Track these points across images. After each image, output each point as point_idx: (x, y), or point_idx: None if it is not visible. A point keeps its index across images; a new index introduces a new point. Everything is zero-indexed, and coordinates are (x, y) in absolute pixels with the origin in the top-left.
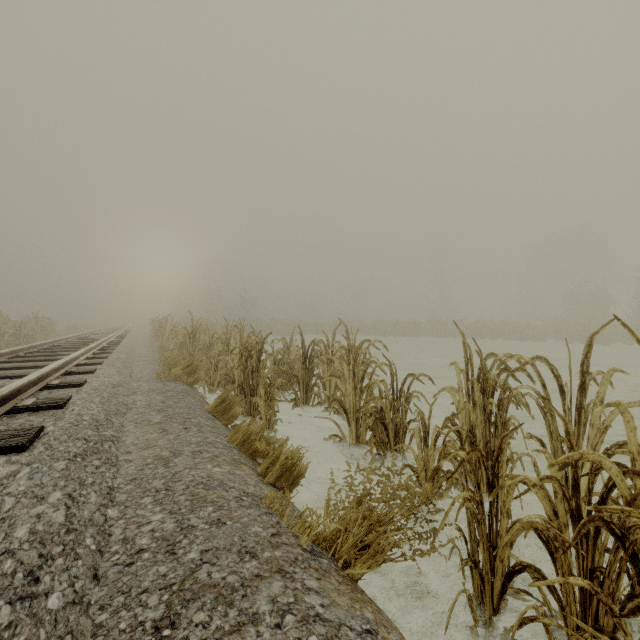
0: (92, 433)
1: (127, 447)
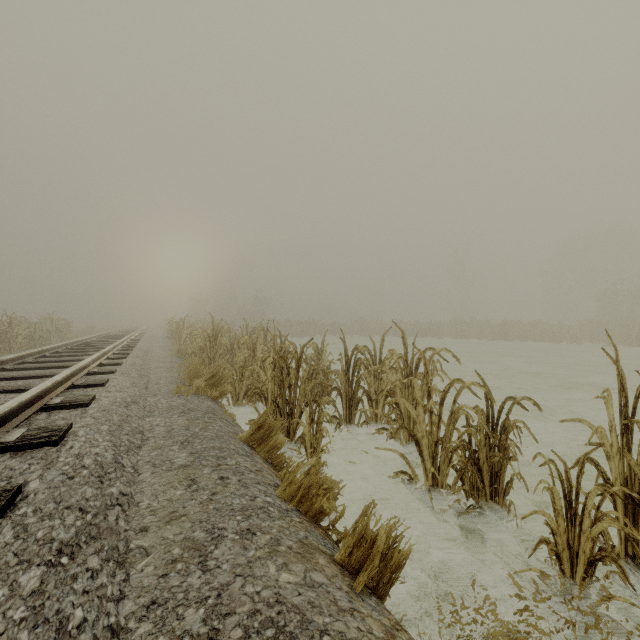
0: (92, 493)
1: (142, 517)
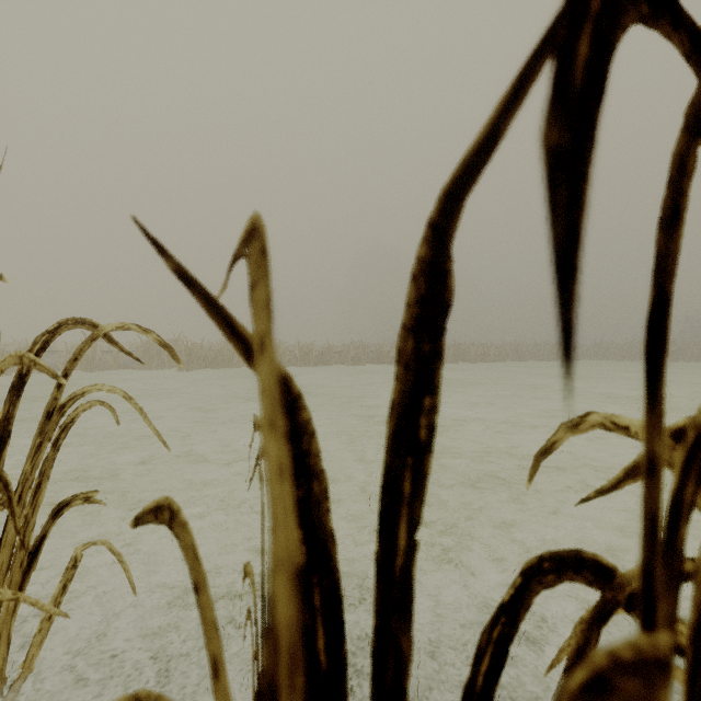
0: None
1: None
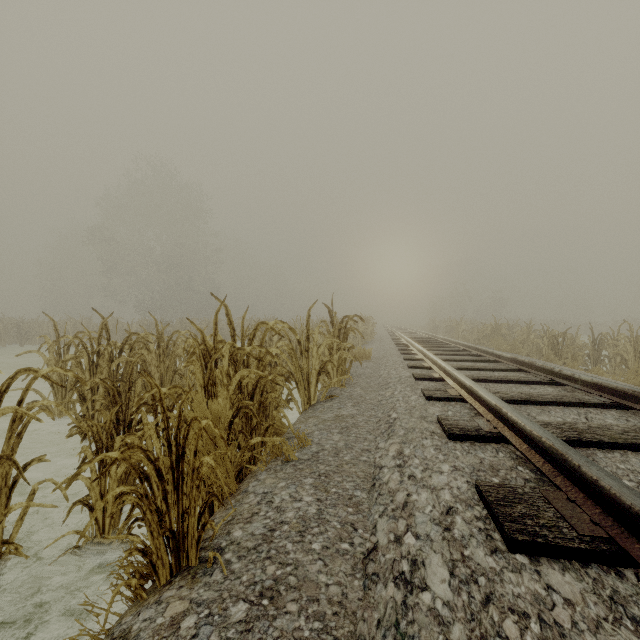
0: None
1: None
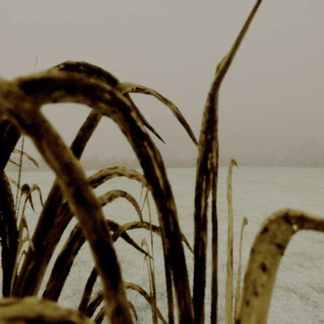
0: None
1: None
